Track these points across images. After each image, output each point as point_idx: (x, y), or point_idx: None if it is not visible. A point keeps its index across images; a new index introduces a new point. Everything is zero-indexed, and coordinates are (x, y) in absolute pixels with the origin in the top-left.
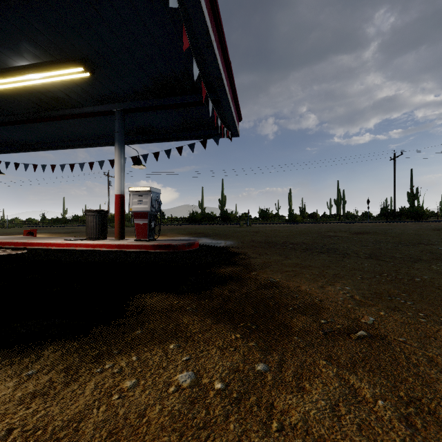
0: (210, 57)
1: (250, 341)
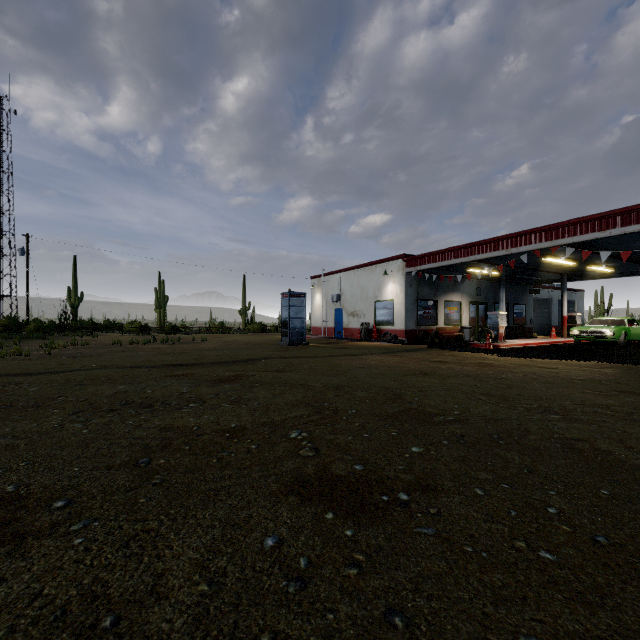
0: (622, 234)
1: (514, 355)
